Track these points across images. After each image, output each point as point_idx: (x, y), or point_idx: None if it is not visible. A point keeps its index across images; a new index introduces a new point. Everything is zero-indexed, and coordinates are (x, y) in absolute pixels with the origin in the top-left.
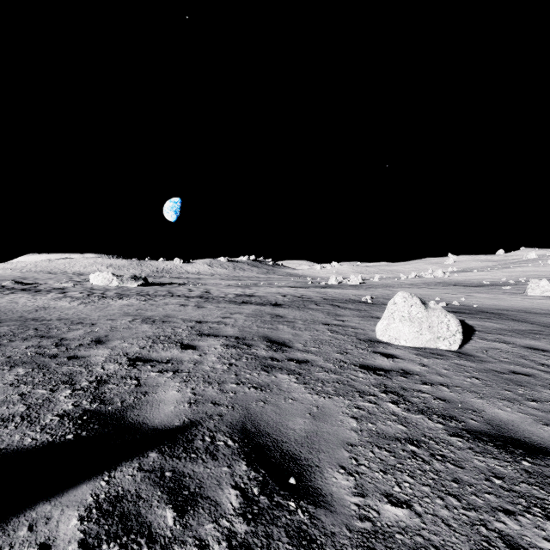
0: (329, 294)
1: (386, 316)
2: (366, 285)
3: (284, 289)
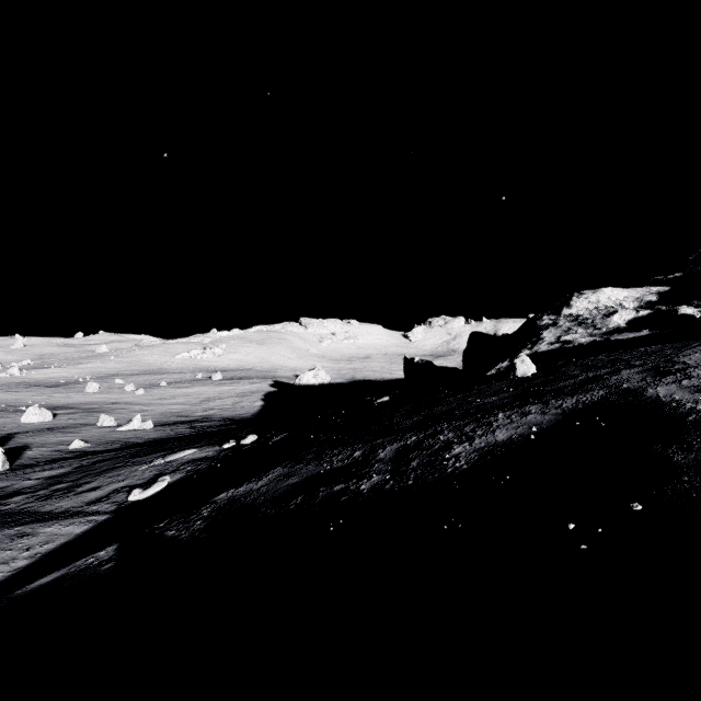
0: None
1: (26, 415)
2: None
3: None
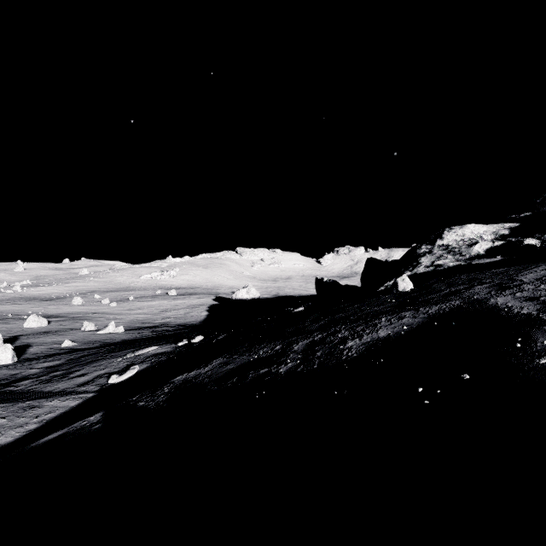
0: None
1: (28, 321)
2: None
3: None
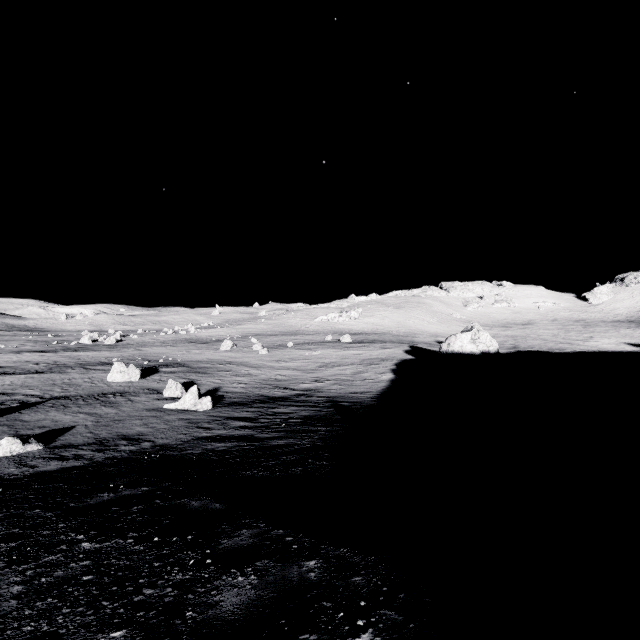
0: (83, 358)
1: (111, 372)
2: (122, 345)
3: (26, 355)
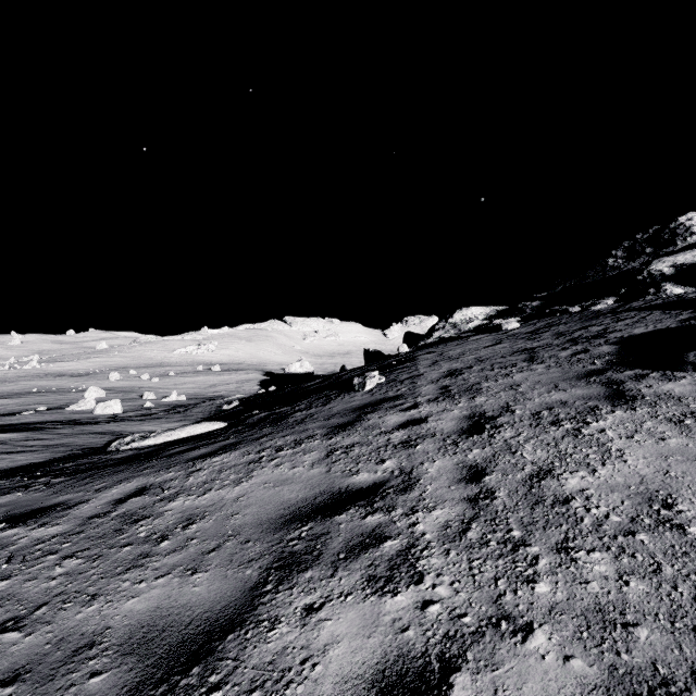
0: None
1: (89, 392)
2: None
3: None
